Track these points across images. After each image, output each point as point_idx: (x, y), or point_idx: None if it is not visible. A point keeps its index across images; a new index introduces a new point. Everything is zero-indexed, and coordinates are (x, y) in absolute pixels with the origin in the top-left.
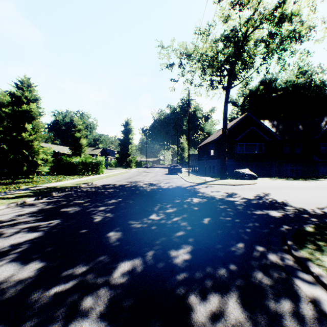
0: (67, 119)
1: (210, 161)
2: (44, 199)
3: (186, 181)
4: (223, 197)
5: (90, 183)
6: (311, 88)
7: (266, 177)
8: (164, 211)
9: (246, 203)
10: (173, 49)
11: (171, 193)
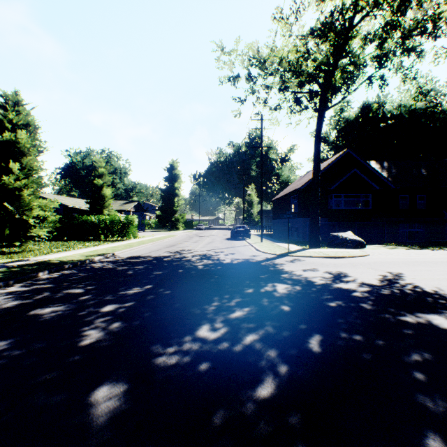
0: (87, 161)
1: (291, 220)
2: (17, 285)
3: (258, 251)
4: (327, 283)
5: (109, 254)
6: (436, 116)
7: (374, 243)
8: (227, 315)
9: (374, 296)
10: (239, 54)
11: (237, 274)
